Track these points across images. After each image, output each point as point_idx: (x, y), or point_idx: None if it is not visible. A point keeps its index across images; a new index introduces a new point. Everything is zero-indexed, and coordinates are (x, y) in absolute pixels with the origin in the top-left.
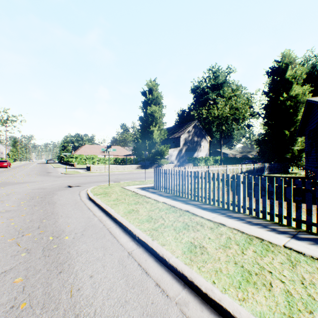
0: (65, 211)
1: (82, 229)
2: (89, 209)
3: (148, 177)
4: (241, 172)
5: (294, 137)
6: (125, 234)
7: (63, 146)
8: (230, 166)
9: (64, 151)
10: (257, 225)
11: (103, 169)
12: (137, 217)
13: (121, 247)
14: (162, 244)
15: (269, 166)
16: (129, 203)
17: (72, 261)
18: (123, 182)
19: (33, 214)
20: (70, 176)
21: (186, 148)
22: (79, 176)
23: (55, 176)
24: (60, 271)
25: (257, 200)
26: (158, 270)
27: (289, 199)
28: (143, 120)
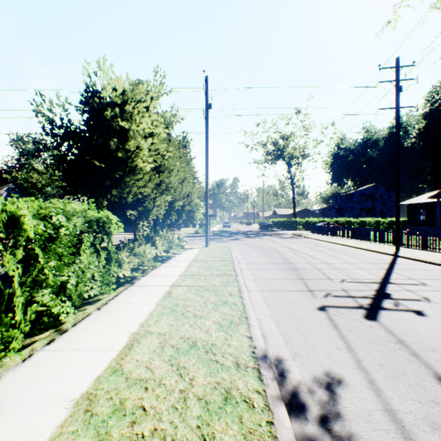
0: None
1: None
2: None
3: None
4: None
5: None
6: None
7: None
8: None
9: None
10: None
11: None
12: None
13: None
14: None
15: None
16: None
17: None
18: None
19: None
20: None
21: None
22: None
23: None
24: None
25: None
26: None
27: None
28: None
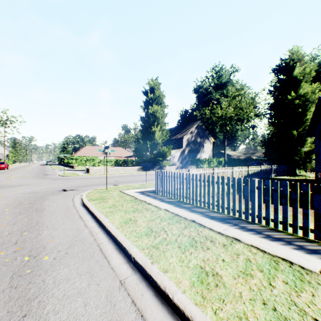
0: (52, 221)
1: (67, 245)
2: (81, 218)
3: (150, 180)
4: (248, 174)
5: (303, 137)
6: (119, 253)
7: (63, 148)
8: (236, 168)
9: (64, 153)
10: (279, 240)
11: (102, 171)
12: (134, 229)
13: (112, 273)
14: (164, 270)
15: (276, 168)
16: (127, 211)
17: (45, 295)
18: (123, 185)
19: (15, 224)
20: (68, 178)
21: (189, 149)
22: (77, 179)
23: (52, 178)
24: (25, 314)
25: (276, 209)
26: (159, 311)
27: (317, 209)
28: (145, 121)
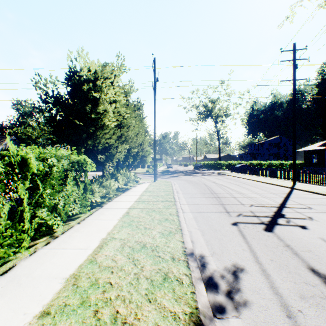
0: None
1: None
2: None
3: None
4: None
5: None
6: None
7: None
8: None
9: None
10: None
11: None
12: None
13: None
14: None
15: None
16: None
17: None
18: None
19: None
20: None
21: None
22: None
23: None
24: None
25: None
26: None
27: None
28: None
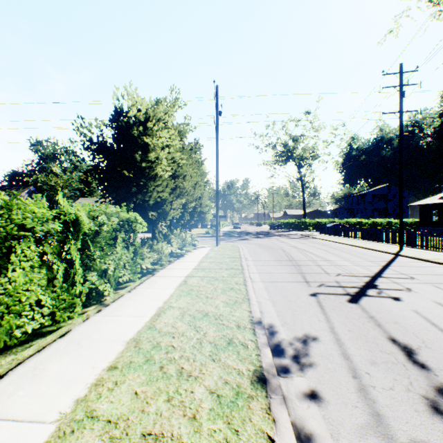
0: None
1: None
2: None
3: None
4: None
5: None
6: None
7: None
8: None
9: None
10: None
11: None
12: None
13: None
14: None
15: None
16: None
17: None
18: None
19: None
20: None
21: None
22: None
23: None
24: None
25: None
26: None
27: None
28: None
